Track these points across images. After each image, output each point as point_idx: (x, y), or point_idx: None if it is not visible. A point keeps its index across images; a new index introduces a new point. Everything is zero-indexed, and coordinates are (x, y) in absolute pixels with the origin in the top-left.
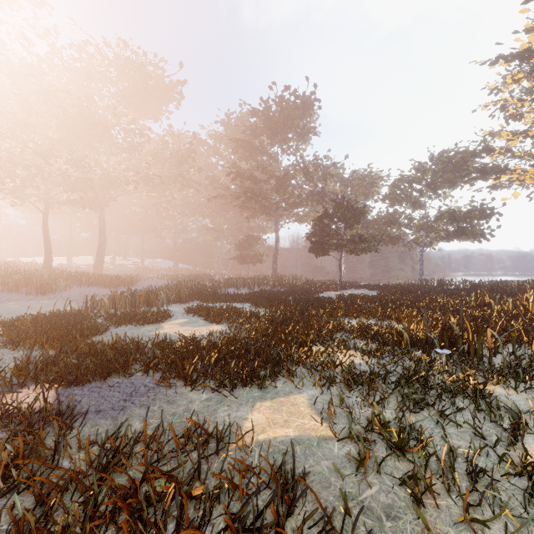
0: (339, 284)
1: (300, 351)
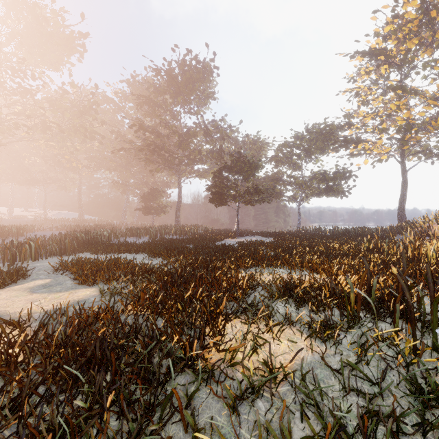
0: (236, 231)
1: (206, 335)
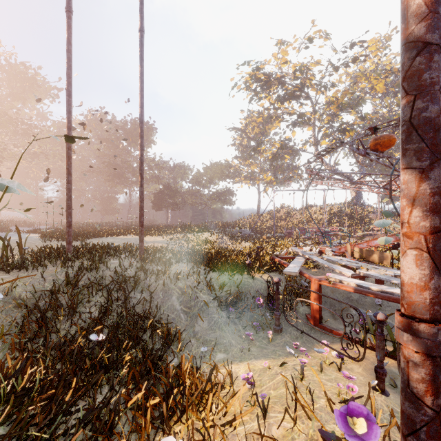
0: (166, 223)
1: None
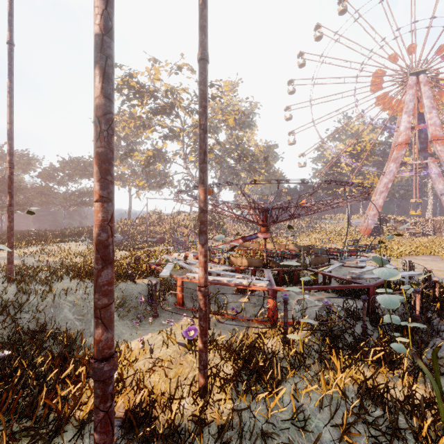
0: (1, 230)
1: None
